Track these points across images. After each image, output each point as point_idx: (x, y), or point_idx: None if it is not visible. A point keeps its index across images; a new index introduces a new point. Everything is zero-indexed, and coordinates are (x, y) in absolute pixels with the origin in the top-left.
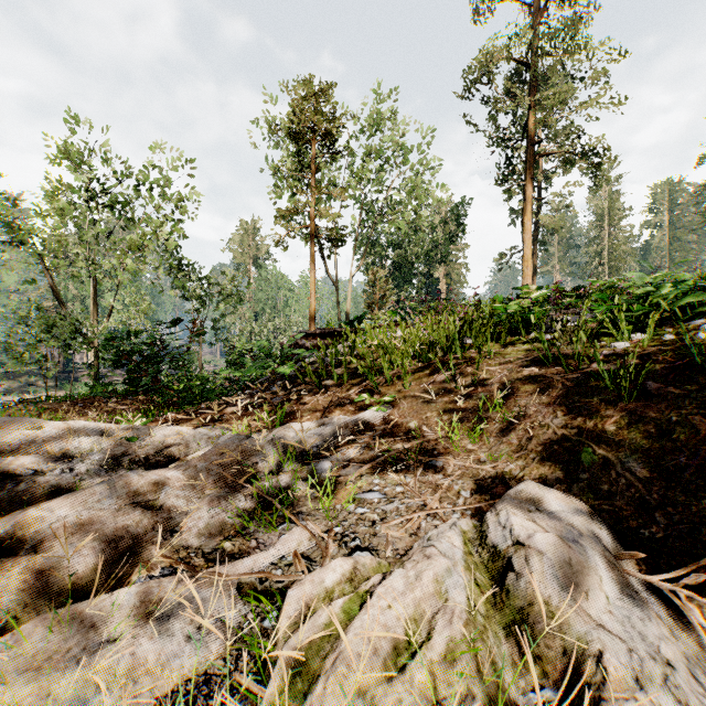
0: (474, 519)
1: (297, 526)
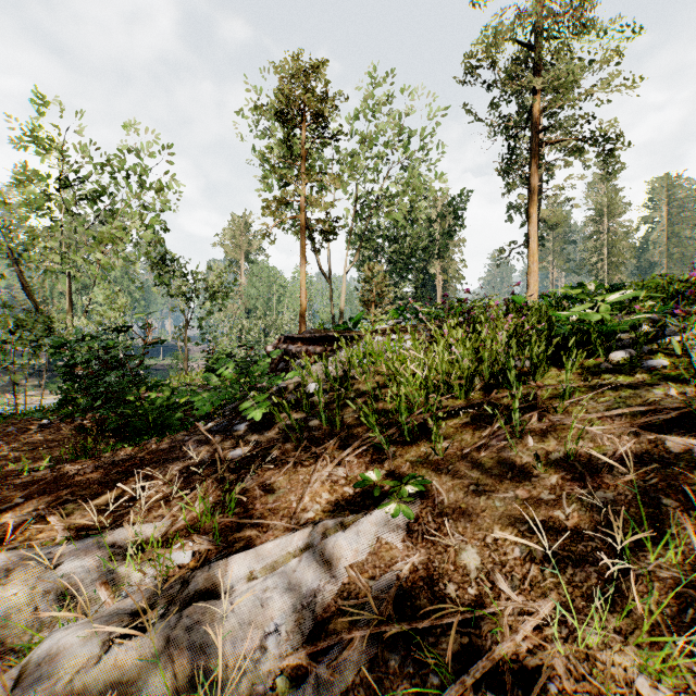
0: None
1: None
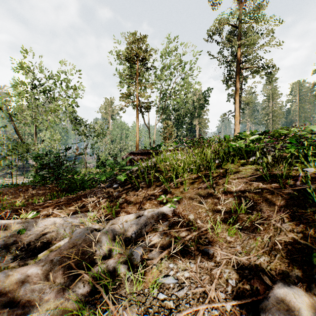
0: (242, 310)
1: None
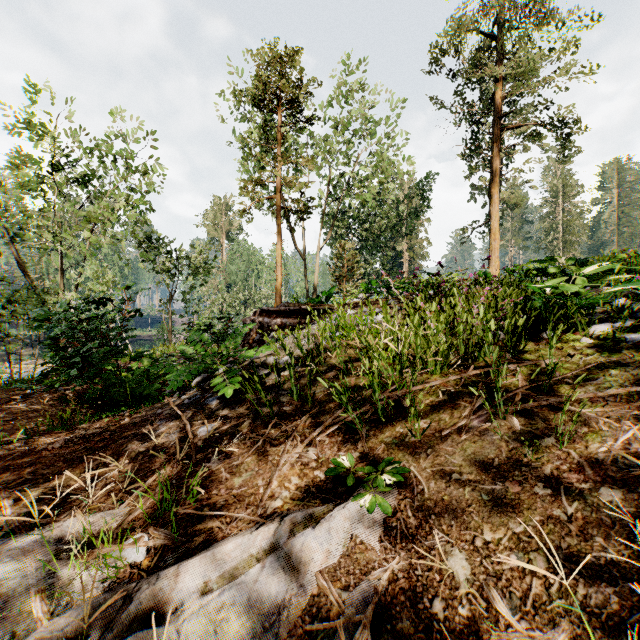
0: None
1: None
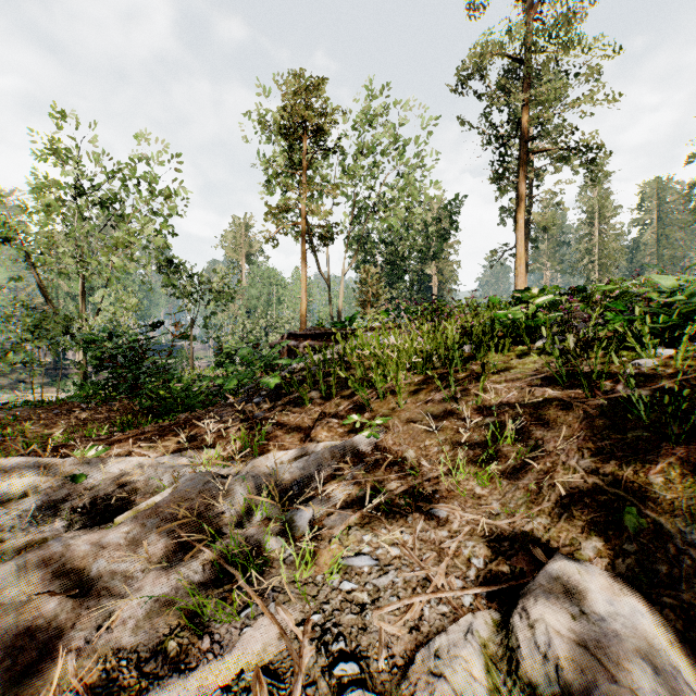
0: (492, 604)
1: (264, 615)
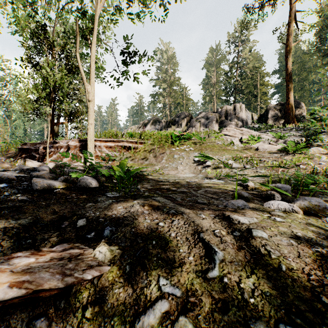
0: None
1: None
